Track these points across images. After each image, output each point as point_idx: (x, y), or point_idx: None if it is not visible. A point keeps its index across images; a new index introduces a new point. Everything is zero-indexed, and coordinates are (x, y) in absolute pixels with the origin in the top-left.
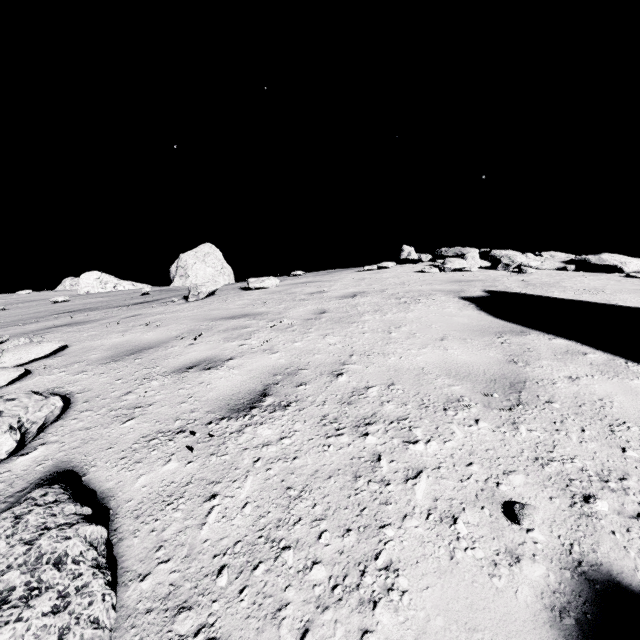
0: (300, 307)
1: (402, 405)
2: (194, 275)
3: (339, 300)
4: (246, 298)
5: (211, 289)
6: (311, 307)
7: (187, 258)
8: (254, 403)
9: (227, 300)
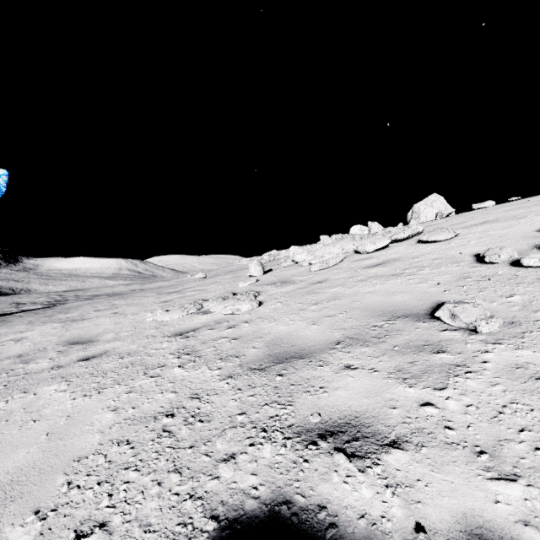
0: (506, 208)
1: (538, 216)
2: (424, 216)
3: (536, 202)
4: (472, 212)
5: (449, 212)
6: (514, 207)
7: (419, 206)
8: (481, 224)
9: (460, 215)
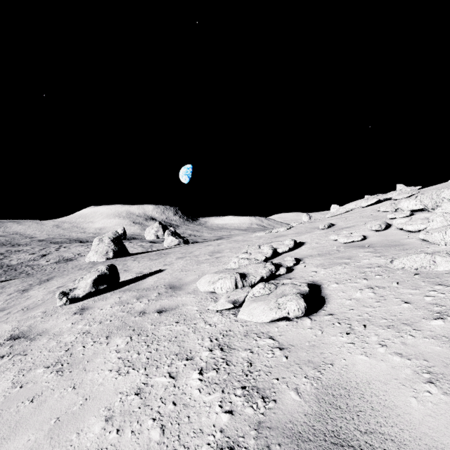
0: None
1: None
2: None
3: None
4: None
5: None
6: None
7: None
8: None
9: None
